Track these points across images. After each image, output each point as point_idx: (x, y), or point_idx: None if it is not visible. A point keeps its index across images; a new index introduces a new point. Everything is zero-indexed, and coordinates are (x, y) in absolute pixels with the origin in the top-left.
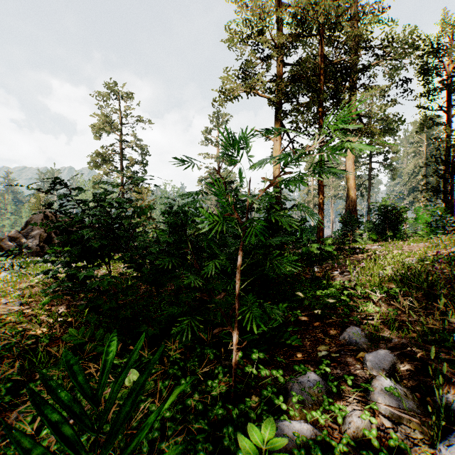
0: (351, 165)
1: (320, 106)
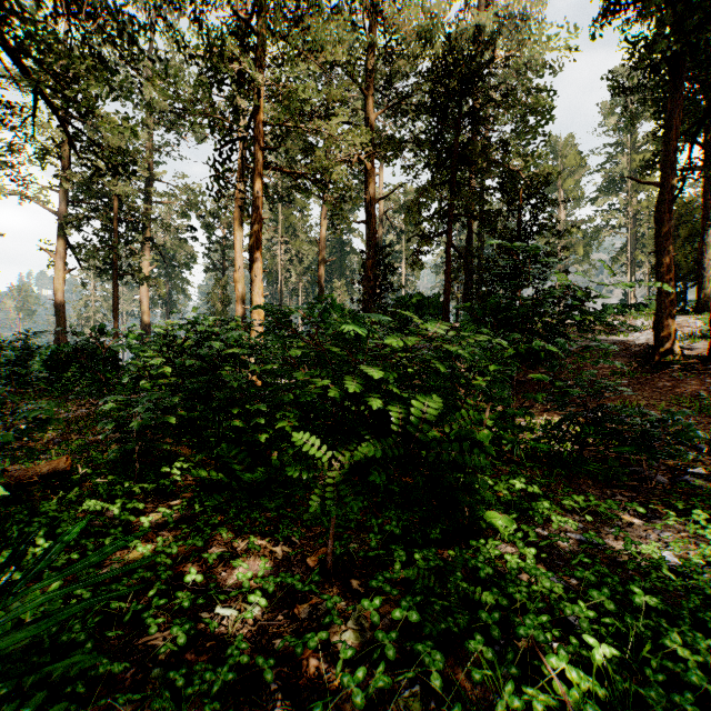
0: (146, 292)
1: (117, 256)
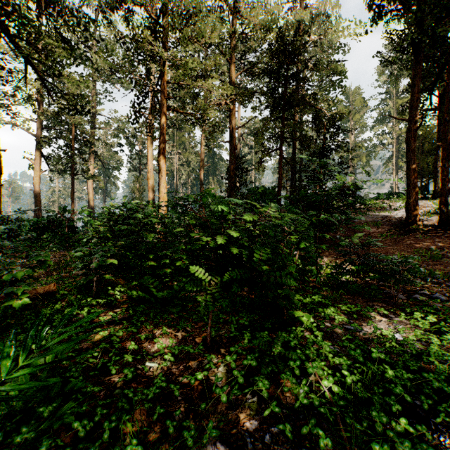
0: (91, 185)
1: (73, 162)
